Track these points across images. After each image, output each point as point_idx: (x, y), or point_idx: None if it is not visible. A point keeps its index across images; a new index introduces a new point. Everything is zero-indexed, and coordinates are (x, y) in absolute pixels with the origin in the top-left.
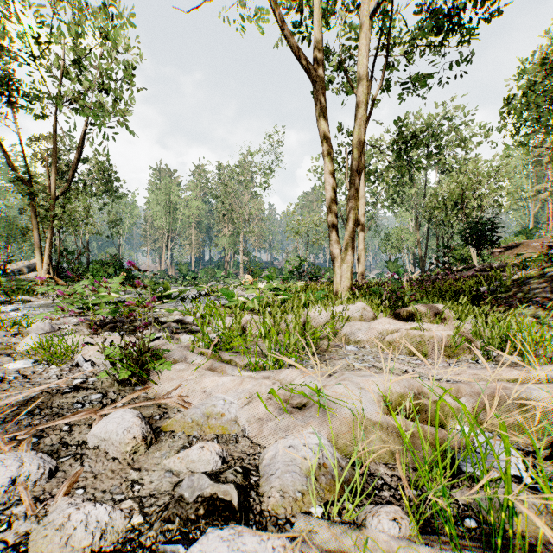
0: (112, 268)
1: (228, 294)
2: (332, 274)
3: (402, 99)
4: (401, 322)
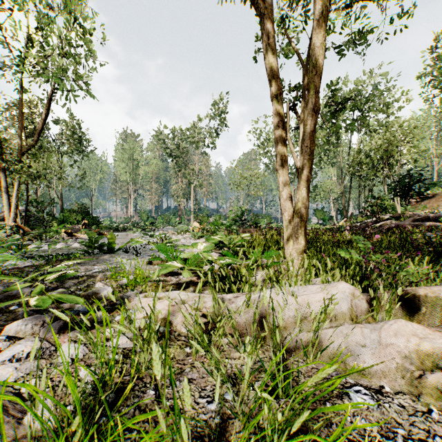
0: (80, 215)
1: (166, 250)
2: (268, 220)
3: (342, 55)
4: (435, 332)
